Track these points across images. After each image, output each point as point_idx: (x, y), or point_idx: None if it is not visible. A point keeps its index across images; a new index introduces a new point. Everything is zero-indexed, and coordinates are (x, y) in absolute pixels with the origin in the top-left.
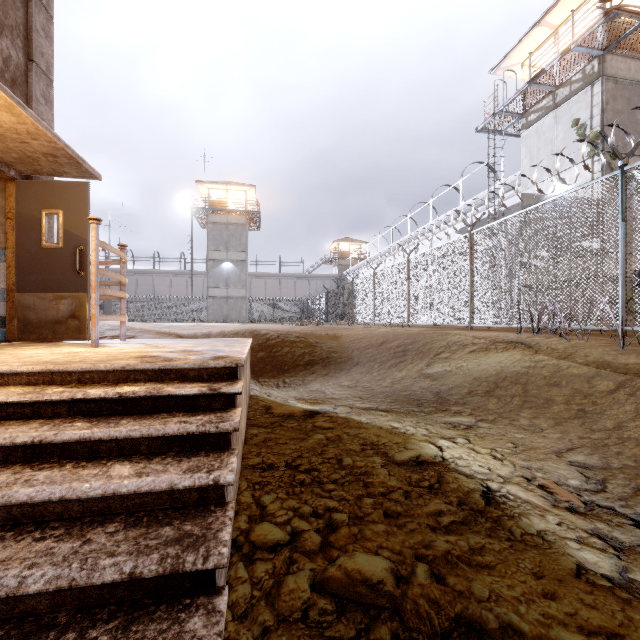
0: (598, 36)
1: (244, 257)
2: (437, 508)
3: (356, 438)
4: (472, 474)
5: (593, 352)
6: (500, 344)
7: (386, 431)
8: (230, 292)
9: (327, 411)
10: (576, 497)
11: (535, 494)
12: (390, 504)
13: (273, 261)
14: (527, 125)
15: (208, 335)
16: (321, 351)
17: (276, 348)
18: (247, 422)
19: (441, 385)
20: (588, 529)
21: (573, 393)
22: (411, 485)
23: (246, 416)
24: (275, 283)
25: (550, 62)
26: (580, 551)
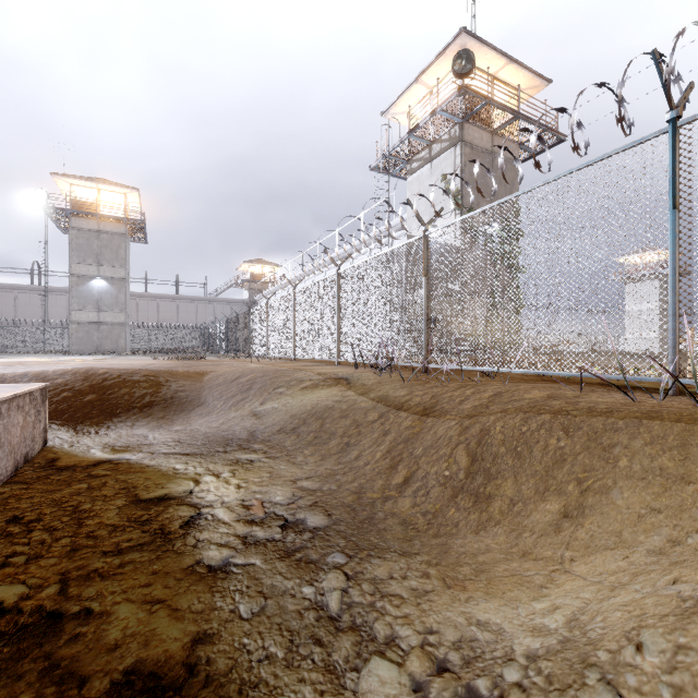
0: (459, 105)
1: (123, 274)
2: (129, 536)
3: (122, 483)
4: (201, 503)
5: (386, 387)
6: (330, 381)
7: (163, 473)
8: (103, 317)
9: (122, 458)
10: (264, 510)
11: (233, 513)
12: (85, 540)
13: (168, 280)
14: (411, 172)
15: (22, 376)
16: (167, 391)
17: (112, 390)
18: (8, 479)
19: (261, 422)
20: (242, 533)
21: (352, 424)
22: (129, 520)
23: (8, 472)
24: (171, 306)
25: (423, 119)
26: (212, 550)
